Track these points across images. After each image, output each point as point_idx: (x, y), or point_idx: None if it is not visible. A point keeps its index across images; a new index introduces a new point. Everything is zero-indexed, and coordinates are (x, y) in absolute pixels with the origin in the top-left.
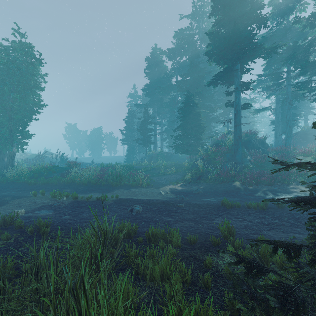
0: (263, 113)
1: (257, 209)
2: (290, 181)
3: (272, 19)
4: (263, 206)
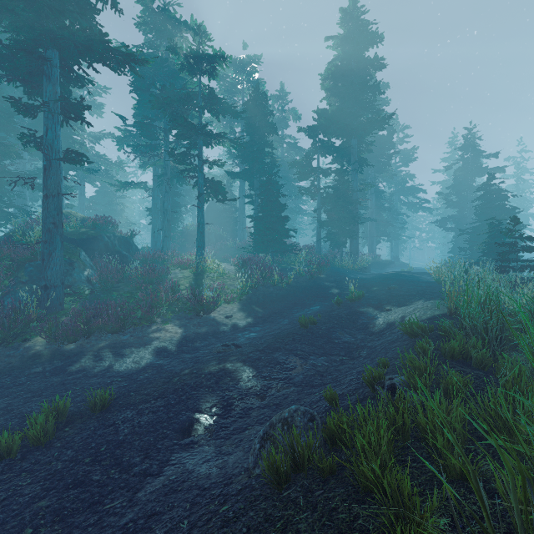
0: (143, 195)
1: (27, 441)
2: (152, 319)
3: (144, 31)
4: (39, 434)
